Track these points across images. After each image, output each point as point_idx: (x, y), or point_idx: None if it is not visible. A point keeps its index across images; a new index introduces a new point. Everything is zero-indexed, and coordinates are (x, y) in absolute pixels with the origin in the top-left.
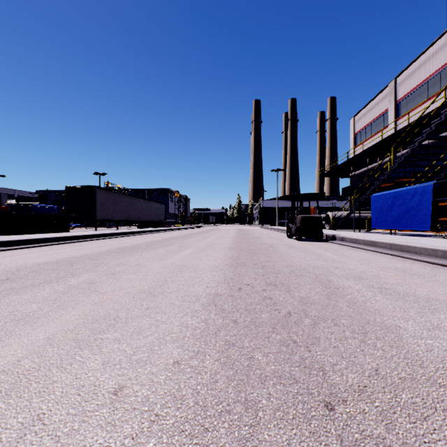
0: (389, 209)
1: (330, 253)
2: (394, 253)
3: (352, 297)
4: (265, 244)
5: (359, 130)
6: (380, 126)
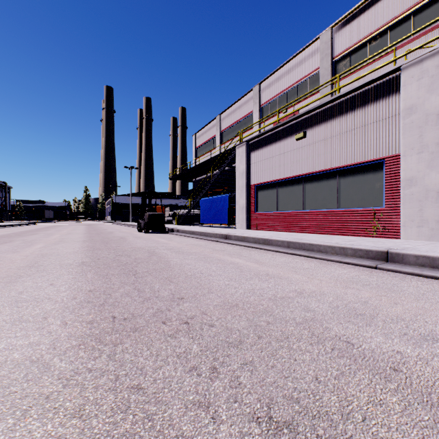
0: (209, 209)
1: (165, 239)
2: (200, 237)
3: (161, 255)
4: (117, 236)
5: (199, 145)
6: (212, 146)
